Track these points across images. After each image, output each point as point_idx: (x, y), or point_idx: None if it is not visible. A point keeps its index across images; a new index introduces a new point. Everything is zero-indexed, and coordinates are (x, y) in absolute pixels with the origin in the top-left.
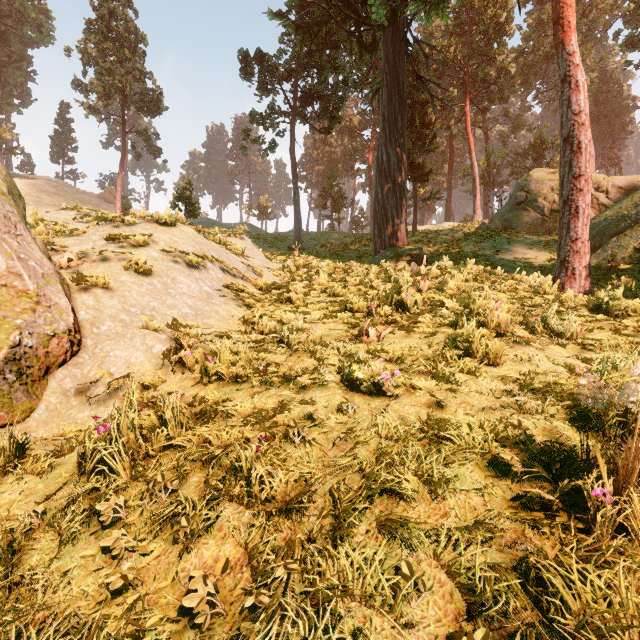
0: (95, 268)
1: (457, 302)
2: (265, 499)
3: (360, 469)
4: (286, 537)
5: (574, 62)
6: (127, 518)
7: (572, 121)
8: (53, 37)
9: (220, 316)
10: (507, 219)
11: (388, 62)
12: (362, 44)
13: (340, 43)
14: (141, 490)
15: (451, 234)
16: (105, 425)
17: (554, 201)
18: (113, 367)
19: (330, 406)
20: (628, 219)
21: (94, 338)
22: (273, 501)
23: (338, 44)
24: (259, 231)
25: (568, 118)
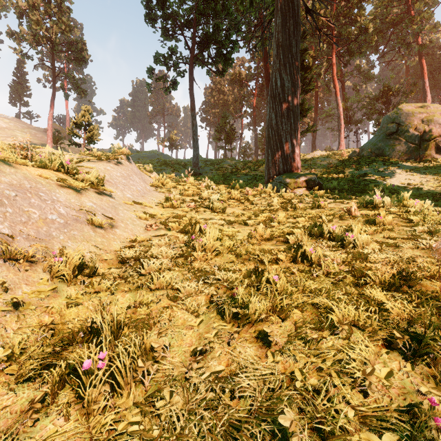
0: None
1: None
2: None
3: None
4: None
5: None
6: None
7: None
8: (8, 7)
9: None
10: (379, 148)
11: None
12: None
13: None
14: None
15: (329, 161)
16: None
17: (425, 131)
18: None
19: None
20: None
21: None
22: None
23: None
24: (167, 158)
25: None
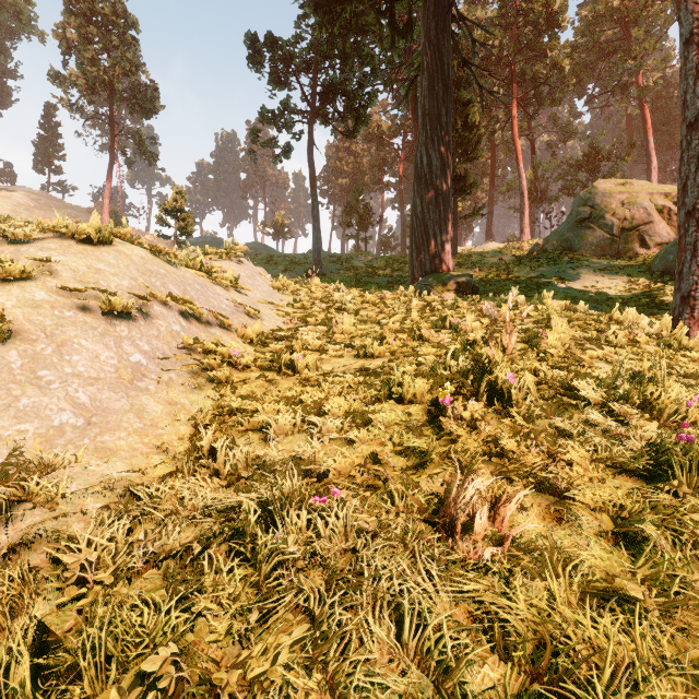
0: None
1: (597, 386)
2: None
3: None
4: None
5: None
6: None
7: None
8: (35, 27)
9: (145, 421)
10: (567, 239)
11: (429, 40)
12: (395, 26)
13: (368, 28)
14: None
15: (500, 257)
16: None
17: (625, 218)
18: None
19: None
20: None
21: None
22: None
23: (365, 28)
24: (273, 252)
25: (696, 94)
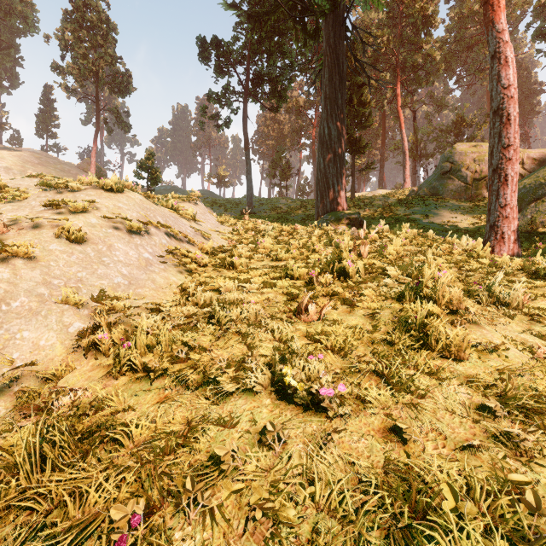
0: (22, 236)
1: (399, 269)
2: None
3: None
4: None
5: (503, 39)
6: None
7: (502, 94)
8: (38, 27)
9: (156, 285)
10: (434, 187)
11: (329, 45)
12: (306, 31)
13: (287, 31)
14: None
15: (385, 200)
16: None
17: (476, 171)
18: (16, 352)
19: (252, 430)
20: (545, 187)
21: (0, 317)
22: None
23: (285, 32)
24: (217, 197)
25: (498, 92)
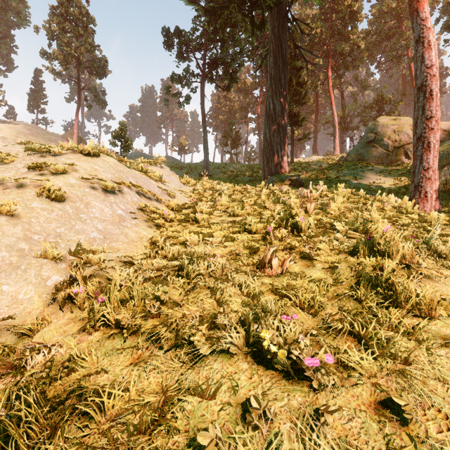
0: (7, 194)
1: (346, 225)
2: None
3: None
4: None
5: (427, 26)
6: None
7: (425, 73)
8: (29, 21)
9: (128, 239)
10: (360, 153)
11: (274, 34)
12: (254, 23)
13: (237, 23)
14: None
15: (319, 164)
16: None
17: (396, 140)
18: None
19: (233, 403)
20: None
21: None
22: None
23: (236, 24)
24: (178, 162)
25: (422, 71)
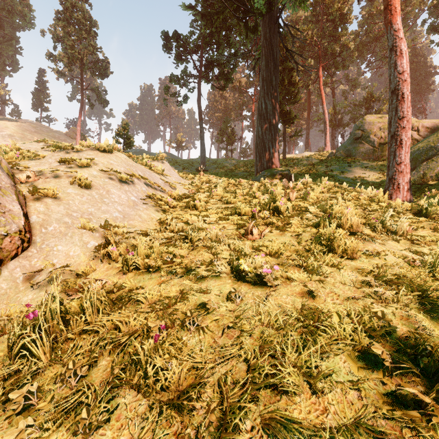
0: (48, 183)
1: (318, 208)
2: (161, 387)
3: (246, 357)
4: (176, 431)
5: (399, 36)
6: (38, 404)
7: (397, 78)
8: (34, 24)
9: (142, 219)
10: (348, 149)
11: (266, 39)
12: (248, 27)
13: (232, 27)
14: (57, 372)
15: (309, 160)
16: (34, 312)
17: (381, 137)
18: (55, 259)
19: (221, 294)
20: (434, 149)
21: (42, 236)
22: (167, 391)
23: (231, 27)
24: (176, 158)
25: (395, 76)
